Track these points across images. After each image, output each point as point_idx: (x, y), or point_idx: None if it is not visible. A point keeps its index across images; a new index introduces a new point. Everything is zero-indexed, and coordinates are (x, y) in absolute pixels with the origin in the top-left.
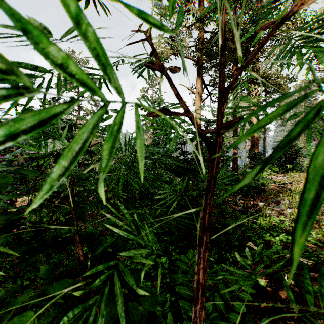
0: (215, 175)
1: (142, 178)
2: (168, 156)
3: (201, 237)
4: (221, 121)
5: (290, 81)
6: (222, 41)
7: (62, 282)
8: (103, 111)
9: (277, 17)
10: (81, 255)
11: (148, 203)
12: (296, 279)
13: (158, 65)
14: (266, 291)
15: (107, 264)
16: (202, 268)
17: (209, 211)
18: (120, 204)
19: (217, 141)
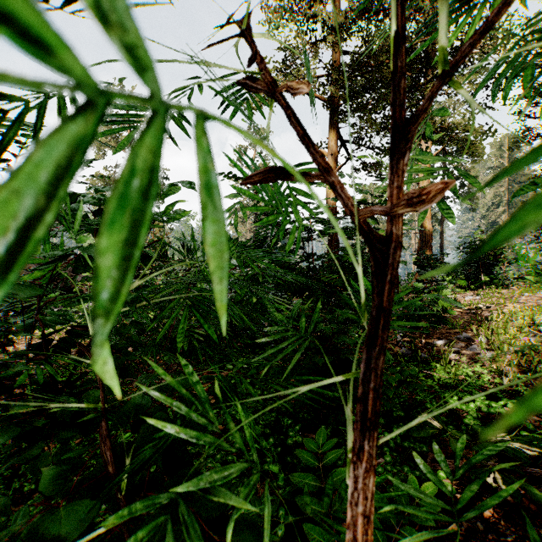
0: (388, 306)
1: (223, 325)
2: (282, 262)
3: (360, 444)
4: (401, 189)
5: (486, 136)
6: (398, 23)
7: (67, 522)
8: (82, 122)
9: (484, 6)
10: (110, 462)
11: (247, 342)
12: (510, 481)
13: (264, 80)
14: (455, 501)
15: (153, 501)
16: (362, 514)
17: (376, 385)
18: (186, 364)
19: (391, 232)
